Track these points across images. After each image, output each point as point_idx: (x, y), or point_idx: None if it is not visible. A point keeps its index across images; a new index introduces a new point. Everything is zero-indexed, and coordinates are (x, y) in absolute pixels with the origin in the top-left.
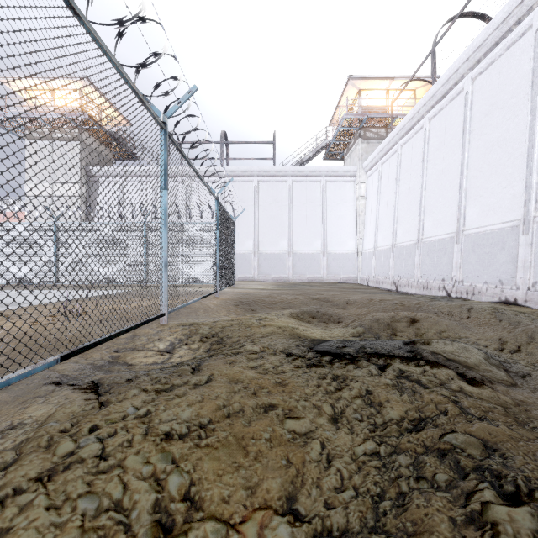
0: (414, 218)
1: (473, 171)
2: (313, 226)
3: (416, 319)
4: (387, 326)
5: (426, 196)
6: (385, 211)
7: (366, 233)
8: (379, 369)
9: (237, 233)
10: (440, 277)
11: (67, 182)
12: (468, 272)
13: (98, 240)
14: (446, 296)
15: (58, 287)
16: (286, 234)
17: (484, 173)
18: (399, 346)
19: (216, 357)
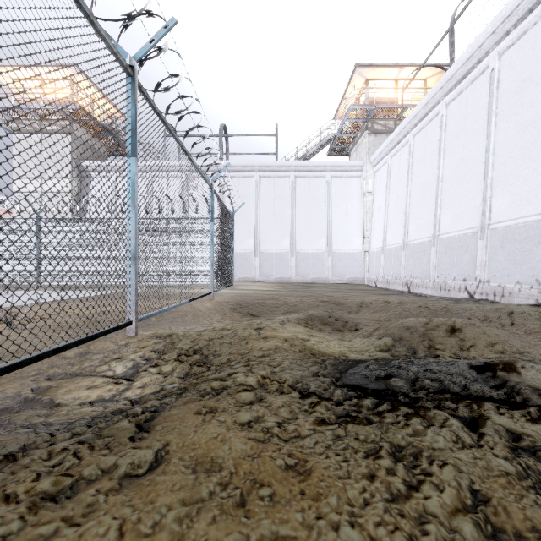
0: (429, 213)
1: (501, 157)
2: (317, 224)
3: (456, 328)
4: (422, 336)
5: (443, 188)
6: (395, 207)
7: (374, 231)
8: (468, 429)
9: (237, 231)
10: (461, 277)
11: (57, 178)
12: (496, 271)
13: (84, 237)
14: (469, 298)
15: (40, 288)
16: (288, 232)
17: (515, 159)
18: (473, 376)
19: (185, 399)
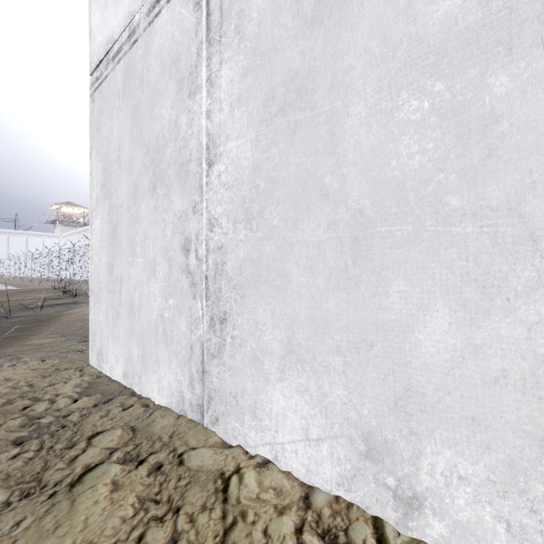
0: None
1: None
2: None
3: None
4: None
5: None
6: None
7: None
8: None
9: None
10: None
11: None
12: None
13: None
14: None
15: None
16: None
17: None
18: None
19: None
